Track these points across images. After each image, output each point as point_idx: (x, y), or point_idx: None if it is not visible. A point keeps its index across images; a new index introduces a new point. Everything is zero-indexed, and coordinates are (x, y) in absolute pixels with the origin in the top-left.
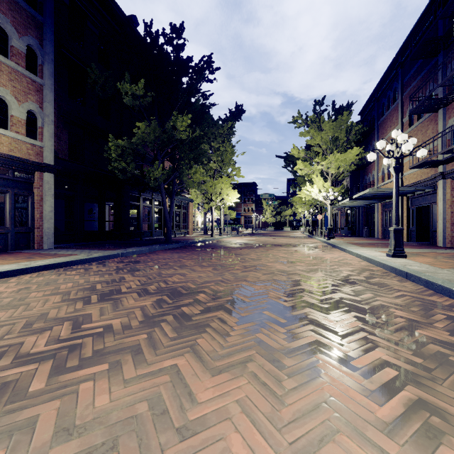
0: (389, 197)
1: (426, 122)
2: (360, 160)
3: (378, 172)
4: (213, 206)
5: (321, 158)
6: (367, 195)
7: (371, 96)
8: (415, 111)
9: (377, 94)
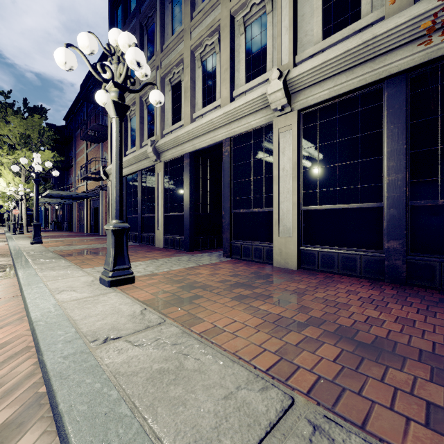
0: (79, 198)
1: (97, 148)
2: (60, 162)
3: (76, 176)
4: None
5: (8, 152)
6: (53, 195)
7: (71, 108)
8: (84, 138)
9: (75, 110)
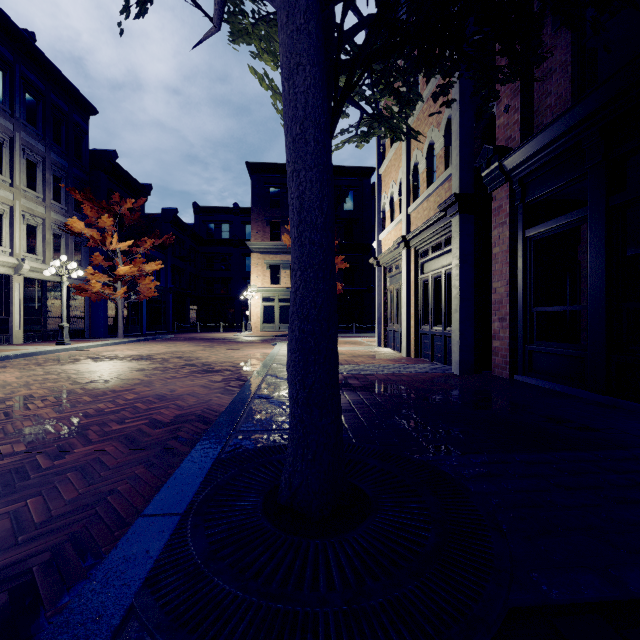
0: None
1: None
2: None
3: None
4: None
5: None
6: None
7: None
8: None
9: None
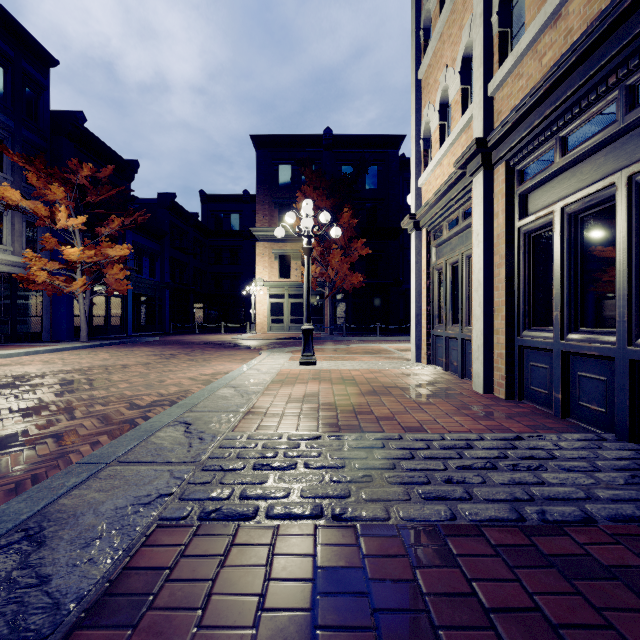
0: None
1: None
2: None
3: None
4: None
5: None
6: None
7: None
8: None
9: None
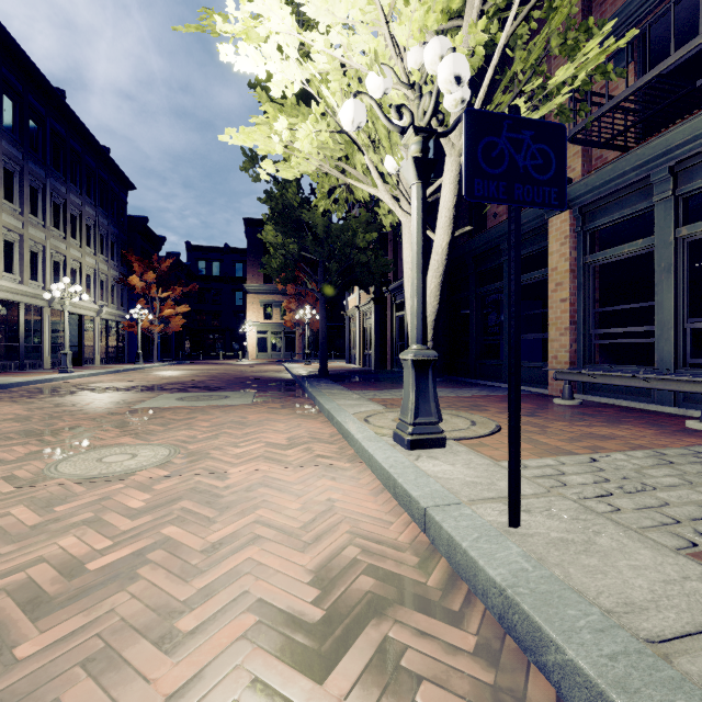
0: None
1: None
2: None
3: None
4: (400, 213)
5: None
6: None
7: None
8: None
9: None
